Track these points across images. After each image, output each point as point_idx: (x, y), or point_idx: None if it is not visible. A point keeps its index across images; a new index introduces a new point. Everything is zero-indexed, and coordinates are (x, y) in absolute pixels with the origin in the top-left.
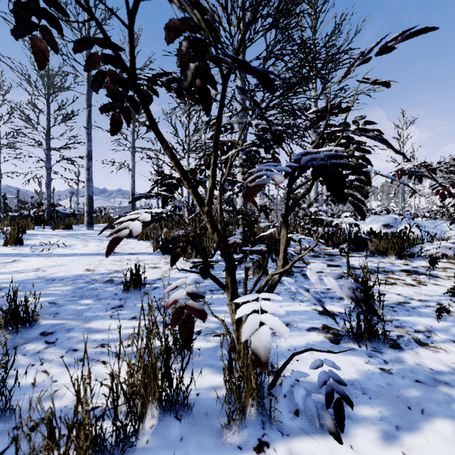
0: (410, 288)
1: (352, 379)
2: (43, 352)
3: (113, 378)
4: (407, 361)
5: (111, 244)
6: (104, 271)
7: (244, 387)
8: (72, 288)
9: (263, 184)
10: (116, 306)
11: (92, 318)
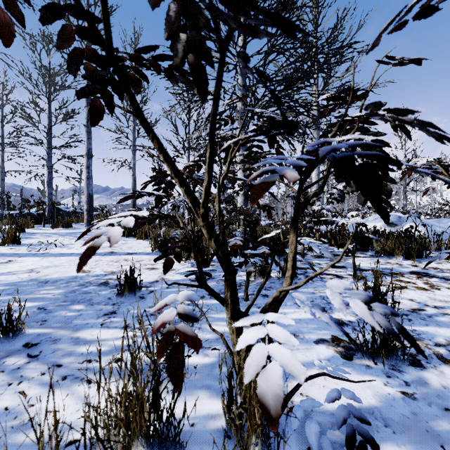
0: (423, 293)
1: (371, 406)
2: (23, 368)
3: (85, 421)
4: (432, 383)
5: (84, 255)
6: (99, 273)
7: (247, 421)
8: (65, 292)
9: (271, 181)
10: (109, 312)
11: (81, 326)
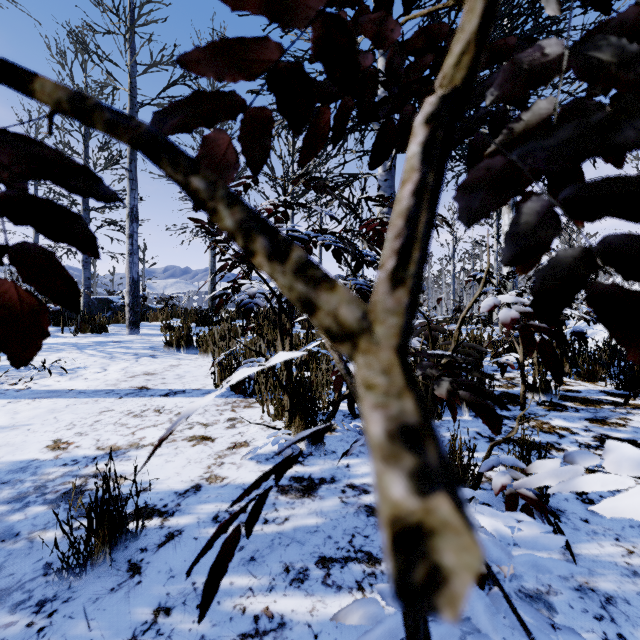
0: None
1: None
2: None
3: None
4: None
5: None
6: (84, 452)
7: None
8: None
9: None
10: None
11: None
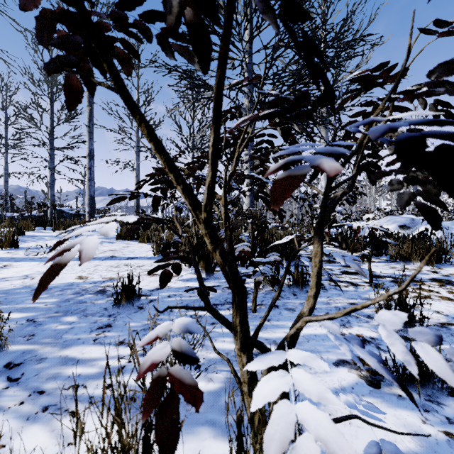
0: (449, 304)
1: (410, 452)
2: (0, 396)
3: None
4: None
5: (45, 276)
6: (97, 279)
7: None
8: (58, 301)
9: (301, 175)
10: (104, 325)
11: (72, 342)
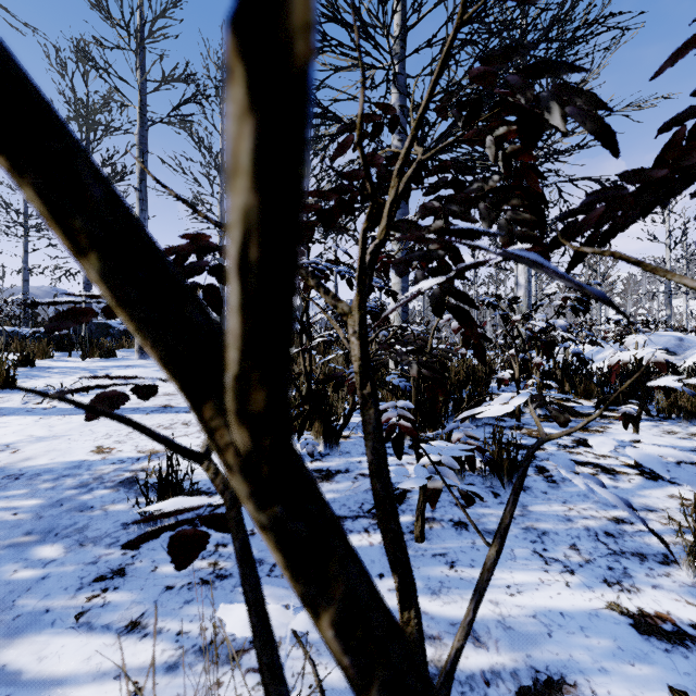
0: None
1: None
2: None
3: None
4: None
5: None
6: (127, 454)
7: None
8: (41, 505)
9: None
10: (110, 570)
11: (29, 620)
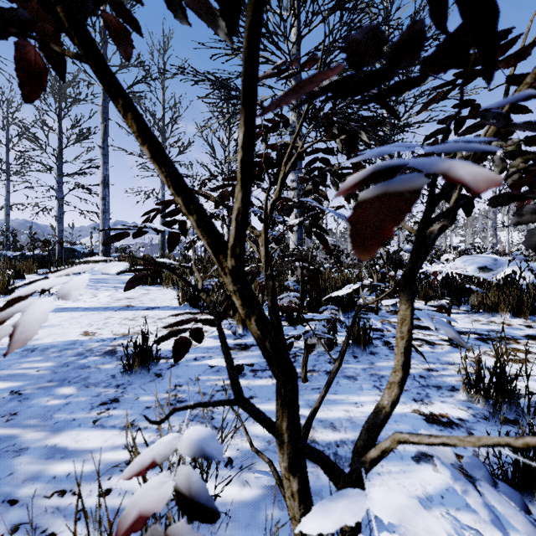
0: None
1: None
2: None
3: None
4: None
5: None
6: (107, 336)
7: None
8: (54, 366)
9: (410, 191)
10: (109, 399)
11: (64, 424)
